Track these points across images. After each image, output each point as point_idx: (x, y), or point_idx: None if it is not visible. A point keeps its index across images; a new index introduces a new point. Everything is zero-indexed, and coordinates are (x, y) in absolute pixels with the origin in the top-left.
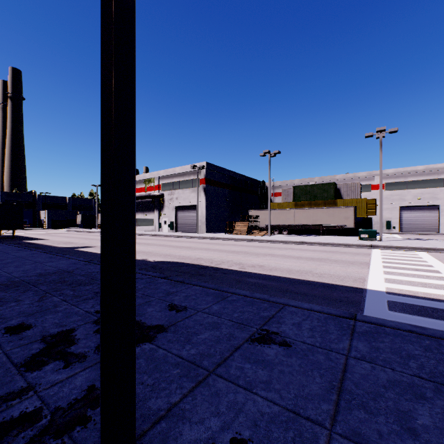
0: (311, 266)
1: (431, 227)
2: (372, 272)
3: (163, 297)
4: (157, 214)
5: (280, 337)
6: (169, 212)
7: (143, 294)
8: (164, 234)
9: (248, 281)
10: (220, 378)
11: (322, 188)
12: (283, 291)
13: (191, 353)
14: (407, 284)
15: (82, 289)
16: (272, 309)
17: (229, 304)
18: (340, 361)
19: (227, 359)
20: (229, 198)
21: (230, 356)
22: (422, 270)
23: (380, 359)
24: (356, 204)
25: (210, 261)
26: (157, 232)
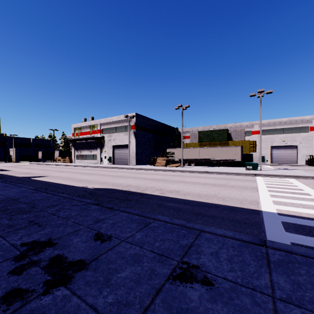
0: (215, 191)
1: (291, 161)
2: (262, 195)
3: (91, 225)
4: (99, 151)
5: (201, 272)
6: (108, 150)
7: (74, 222)
8: (104, 166)
9: (167, 205)
10: None
11: (219, 133)
12: (196, 214)
13: (108, 301)
14: (291, 205)
15: (19, 218)
16: (190, 235)
17: (151, 232)
18: (268, 305)
19: (148, 309)
20: (152, 140)
21: (151, 304)
22: (297, 193)
23: (307, 300)
24: (242, 144)
25: (137, 187)
26: (99, 164)
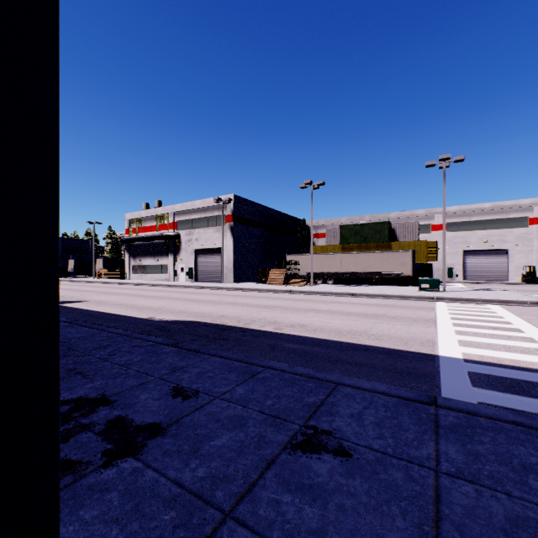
0: (365, 325)
1: (498, 275)
2: (442, 332)
3: (166, 375)
4: (172, 258)
5: (334, 439)
6: (187, 257)
7: (138, 371)
8: (180, 285)
9: (286, 347)
10: (242, 527)
11: (375, 228)
12: (332, 360)
13: (198, 476)
14: (487, 347)
15: None
16: (321, 390)
17: (260, 385)
18: (427, 481)
19: (255, 484)
20: (262, 240)
21: (259, 479)
22: (501, 328)
23: (485, 474)
24: (414, 247)
25: (237, 319)
26: (172, 282)
